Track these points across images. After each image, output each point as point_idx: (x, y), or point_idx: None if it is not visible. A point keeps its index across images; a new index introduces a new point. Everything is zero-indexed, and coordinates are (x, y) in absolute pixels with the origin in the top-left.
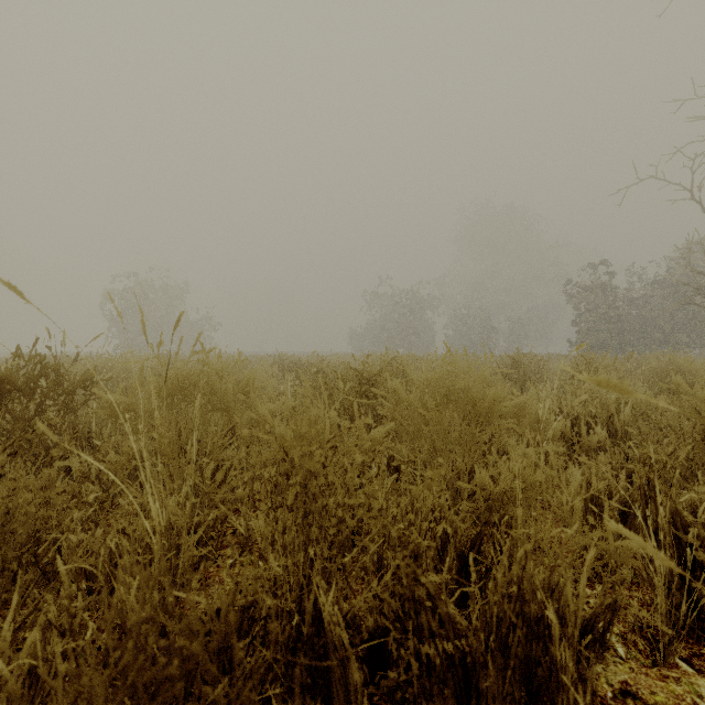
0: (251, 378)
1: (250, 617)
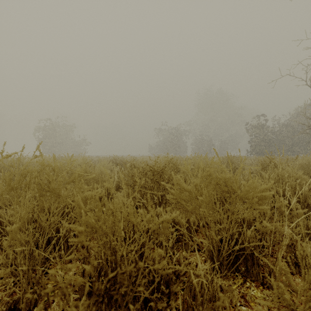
0: (77, 174)
1: None
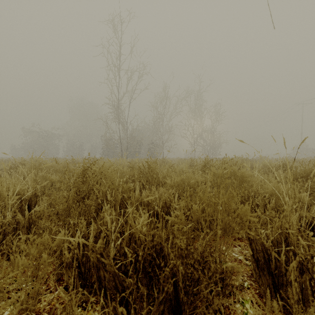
0: None
1: None
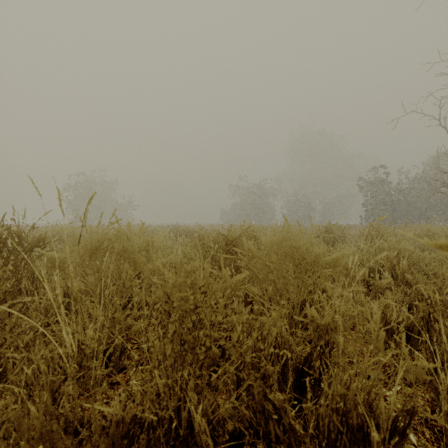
0: (150, 240)
1: (139, 422)
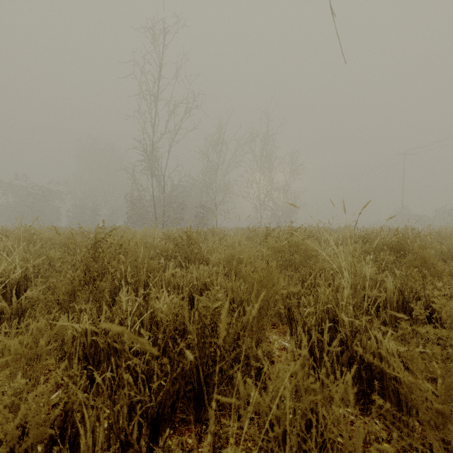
0: None
1: None
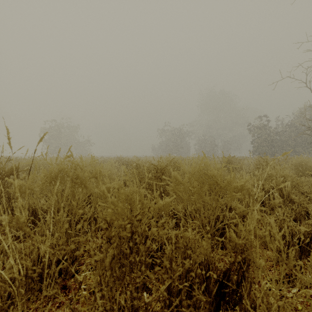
0: (98, 170)
1: None
